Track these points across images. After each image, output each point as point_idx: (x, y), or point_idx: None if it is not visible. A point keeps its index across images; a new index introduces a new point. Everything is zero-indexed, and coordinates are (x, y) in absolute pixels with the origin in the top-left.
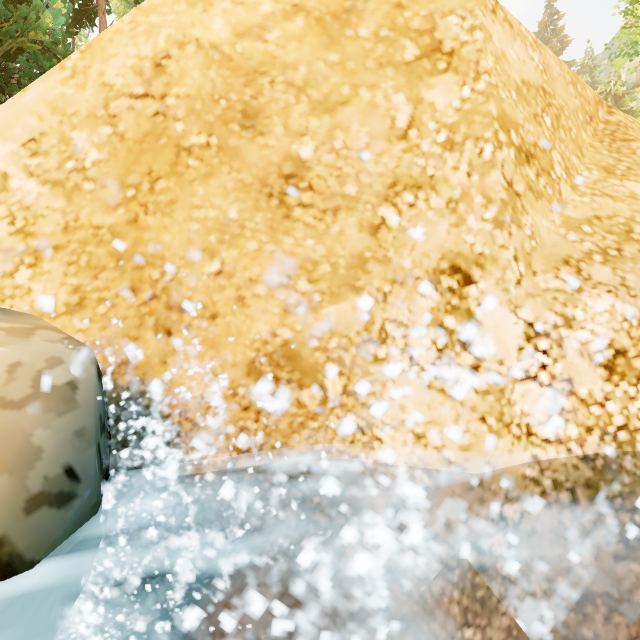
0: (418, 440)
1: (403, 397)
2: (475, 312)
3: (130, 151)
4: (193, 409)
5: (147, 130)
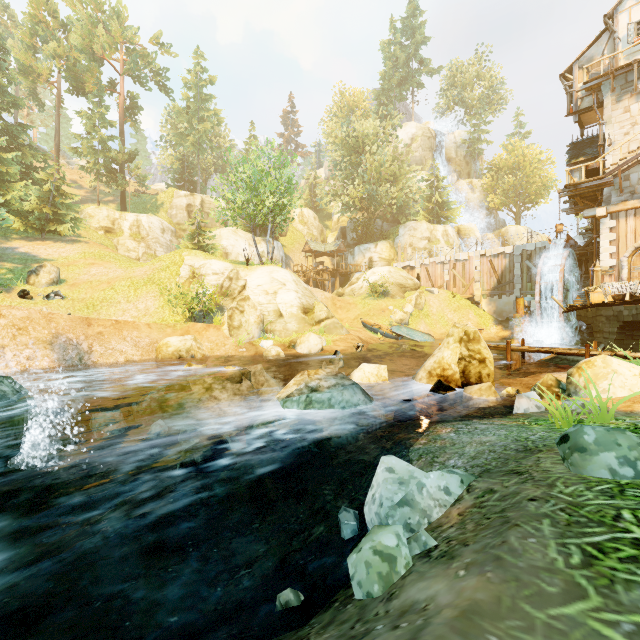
0: None
1: None
2: (6, 353)
3: None
4: None
5: None
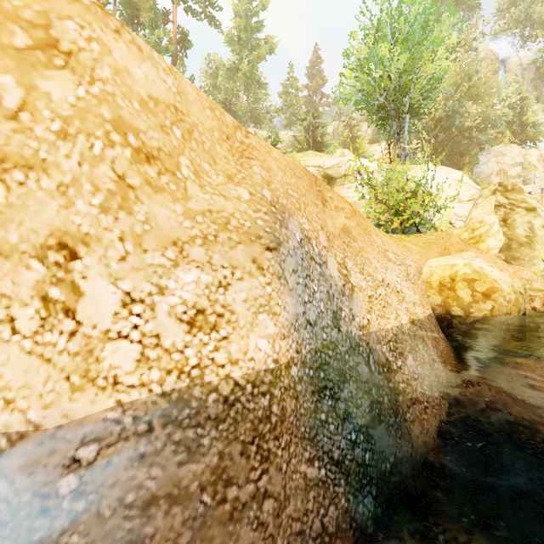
0: (7, 406)
1: (2, 366)
2: (79, 284)
3: None
4: None
5: None
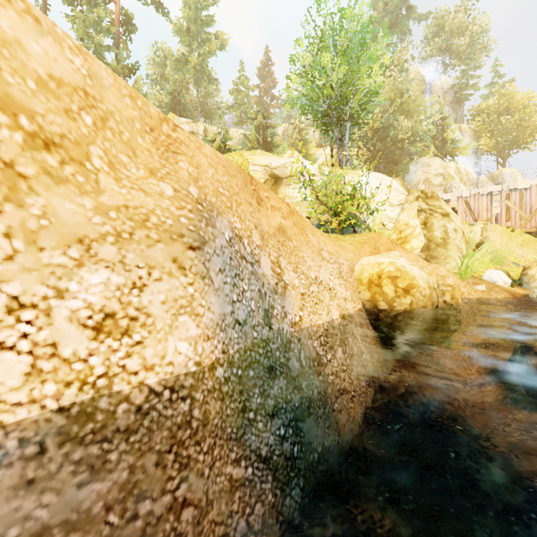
0: None
1: None
2: None
3: None
4: None
5: None
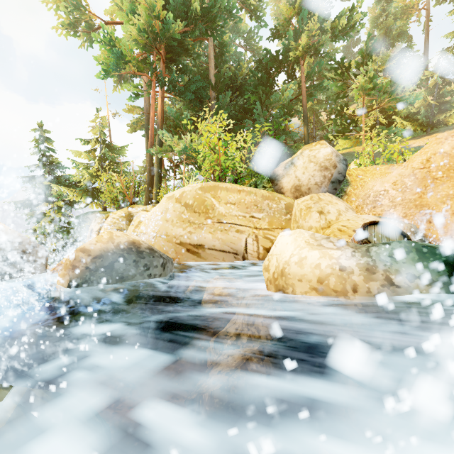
0: None
1: None
2: None
3: (419, 181)
4: (437, 240)
5: (424, 176)
